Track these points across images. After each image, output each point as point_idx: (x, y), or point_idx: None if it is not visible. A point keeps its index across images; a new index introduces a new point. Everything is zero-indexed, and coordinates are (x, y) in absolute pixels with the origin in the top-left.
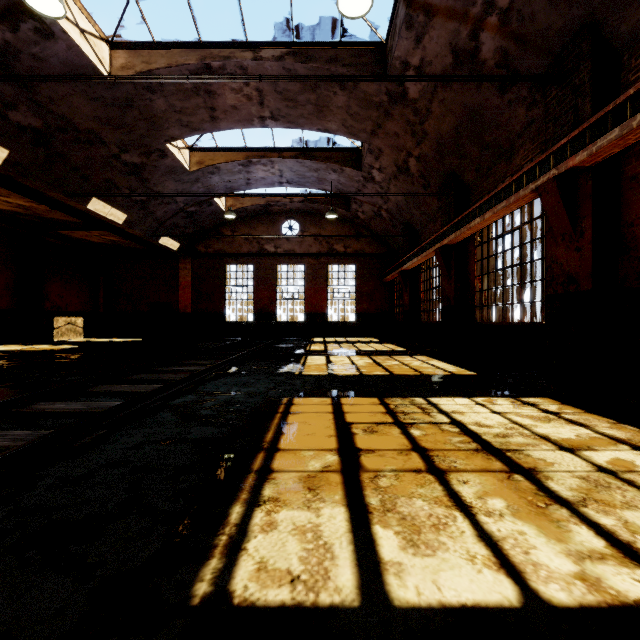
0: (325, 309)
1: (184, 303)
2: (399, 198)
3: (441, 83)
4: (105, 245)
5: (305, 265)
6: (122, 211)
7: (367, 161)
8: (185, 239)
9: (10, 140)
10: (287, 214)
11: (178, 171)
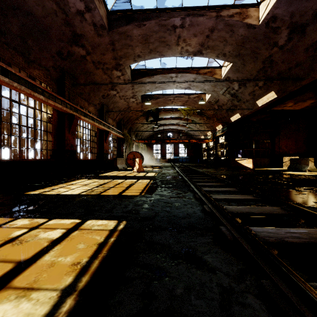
0: None
1: None
2: None
3: None
4: None
5: None
6: None
7: None
8: None
9: None
10: None
11: None
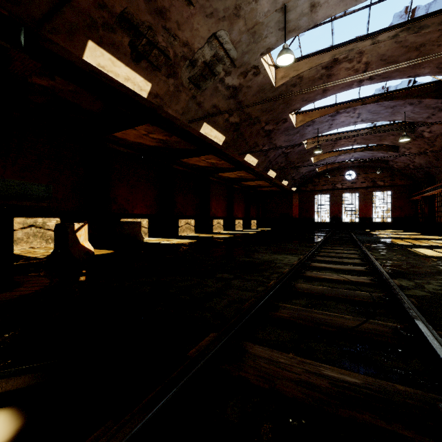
0: (371, 215)
1: (295, 213)
2: (421, 162)
3: (440, 135)
4: (266, 191)
5: (359, 193)
6: (287, 181)
7: (402, 150)
8: (298, 185)
9: (277, 171)
10: (348, 168)
11: (309, 164)
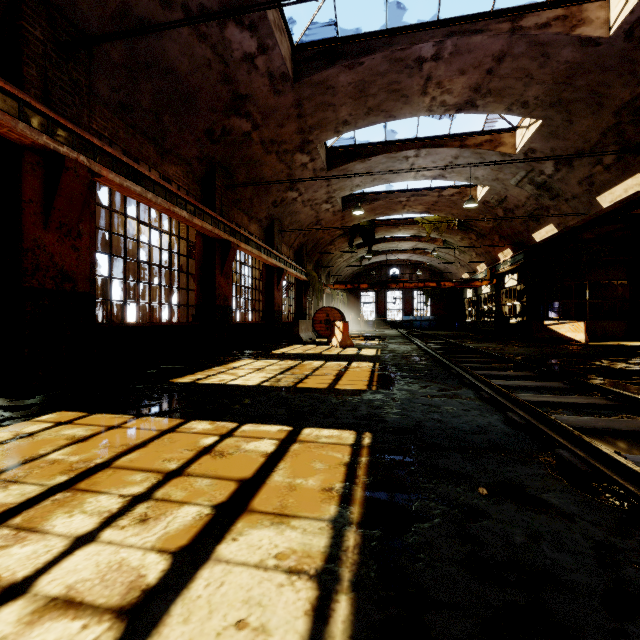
0: None
1: None
2: None
3: None
4: None
5: None
6: None
7: None
8: None
9: None
10: None
11: None
